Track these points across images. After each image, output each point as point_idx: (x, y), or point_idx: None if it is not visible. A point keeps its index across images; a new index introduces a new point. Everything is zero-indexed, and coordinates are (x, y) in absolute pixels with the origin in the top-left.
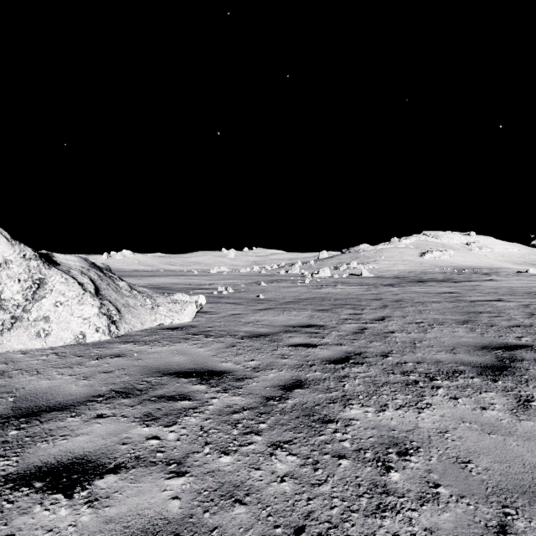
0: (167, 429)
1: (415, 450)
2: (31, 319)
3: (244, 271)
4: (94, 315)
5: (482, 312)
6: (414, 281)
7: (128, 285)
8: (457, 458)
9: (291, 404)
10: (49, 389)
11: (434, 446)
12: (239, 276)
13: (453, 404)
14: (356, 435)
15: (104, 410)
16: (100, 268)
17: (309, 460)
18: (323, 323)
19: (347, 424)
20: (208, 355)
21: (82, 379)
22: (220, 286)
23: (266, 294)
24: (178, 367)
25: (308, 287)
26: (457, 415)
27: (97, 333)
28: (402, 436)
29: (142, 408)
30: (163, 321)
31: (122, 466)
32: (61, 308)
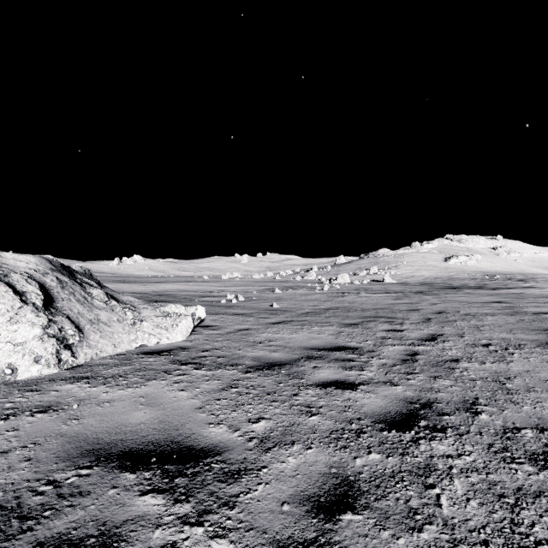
0: None
1: None
2: None
3: (258, 277)
4: (33, 338)
5: None
6: (446, 288)
7: (105, 293)
8: None
9: None
10: None
11: None
12: (252, 282)
13: None
14: None
15: None
16: (74, 272)
17: None
18: (356, 344)
19: None
20: (189, 407)
21: None
22: (230, 294)
23: (281, 303)
24: (132, 437)
25: (328, 295)
26: None
27: (36, 365)
28: None
29: None
30: (146, 341)
31: None
32: None
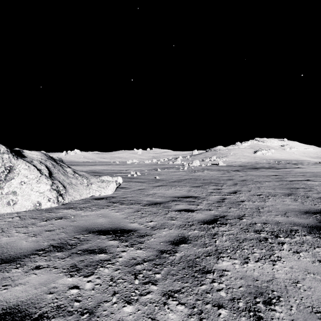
0: (85, 279)
1: (277, 300)
2: (3, 193)
3: (147, 162)
4: (47, 190)
5: (299, 188)
6: (252, 168)
7: (72, 170)
8: (312, 308)
9: (178, 257)
10: (6, 244)
11: (291, 296)
12: (144, 165)
13: (297, 258)
14: (229, 285)
15: (41, 262)
16: (55, 160)
17: (194, 309)
18: (197, 195)
19: (221, 274)
20: (121, 217)
21: (32, 236)
22: (132, 171)
23: (161, 176)
24: (100, 226)
25: (186, 172)
26: (302, 267)
27: (49, 202)
28: (264, 286)
29: (70, 260)
30: (94, 193)
31: (45, 315)
32: (24, 186)
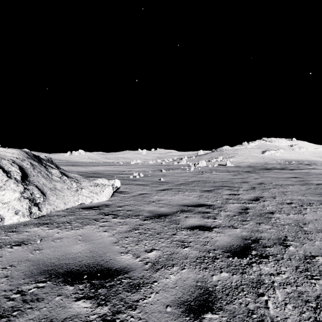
0: None
1: None
2: None
3: (152, 163)
4: (14, 199)
5: None
6: (263, 169)
7: (60, 172)
8: None
9: None
10: None
11: None
12: (148, 166)
13: None
14: None
15: None
16: (41, 159)
17: None
18: (211, 203)
19: None
20: (109, 242)
21: None
22: (135, 172)
23: (165, 178)
24: (72, 262)
25: (193, 173)
26: None
27: (16, 216)
28: None
29: None
30: (84, 200)
31: None
32: None
